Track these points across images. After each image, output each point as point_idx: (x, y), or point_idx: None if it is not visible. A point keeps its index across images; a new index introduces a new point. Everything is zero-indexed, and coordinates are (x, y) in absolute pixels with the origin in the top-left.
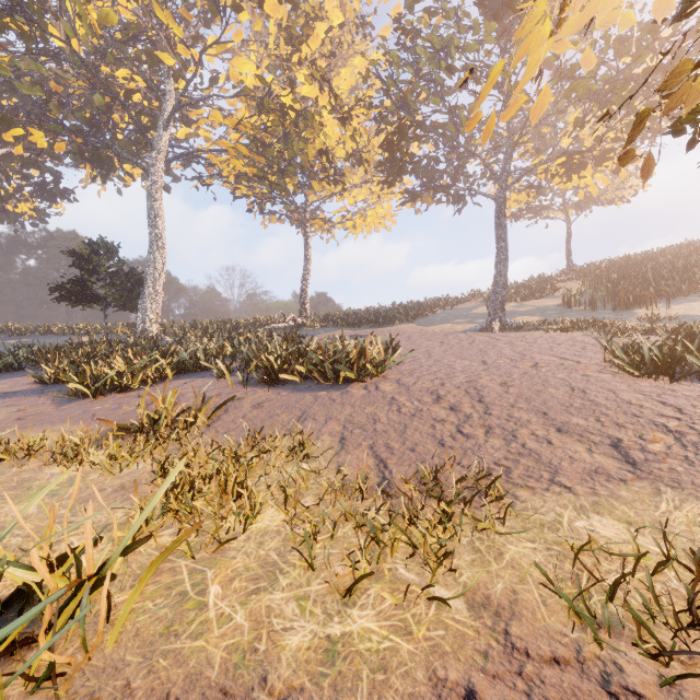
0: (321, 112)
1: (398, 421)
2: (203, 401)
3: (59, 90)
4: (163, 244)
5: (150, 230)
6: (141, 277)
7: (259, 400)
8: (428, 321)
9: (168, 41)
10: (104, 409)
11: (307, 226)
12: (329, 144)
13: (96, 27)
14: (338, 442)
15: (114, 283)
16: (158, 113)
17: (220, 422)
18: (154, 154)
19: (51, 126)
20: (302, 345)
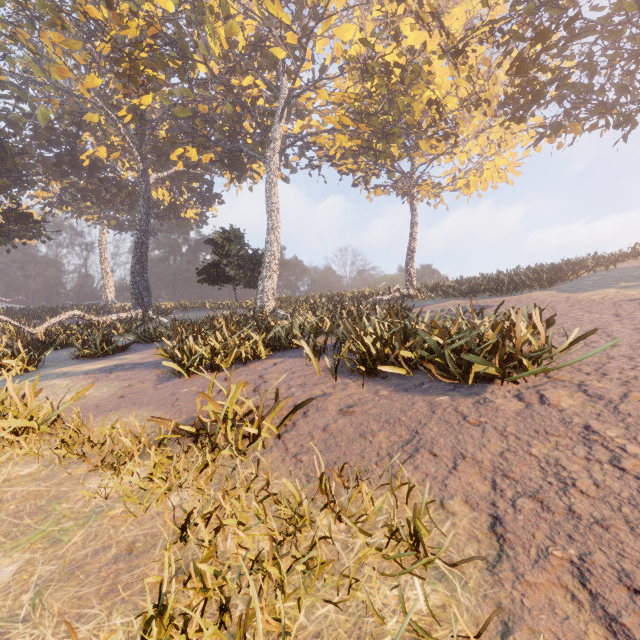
0: (429, 60)
1: (628, 496)
2: (277, 398)
3: (205, 111)
4: (278, 226)
5: (267, 214)
6: (261, 257)
7: (349, 401)
8: (572, 286)
9: (282, 38)
10: (188, 393)
11: (413, 192)
12: (438, 97)
13: (225, 43)
14: (487, 528)
15: (240, 265)
16: (274, 109)
17: (293, 433)
18: (271, 146)
19: (198, 140)
20: (408, 319)
